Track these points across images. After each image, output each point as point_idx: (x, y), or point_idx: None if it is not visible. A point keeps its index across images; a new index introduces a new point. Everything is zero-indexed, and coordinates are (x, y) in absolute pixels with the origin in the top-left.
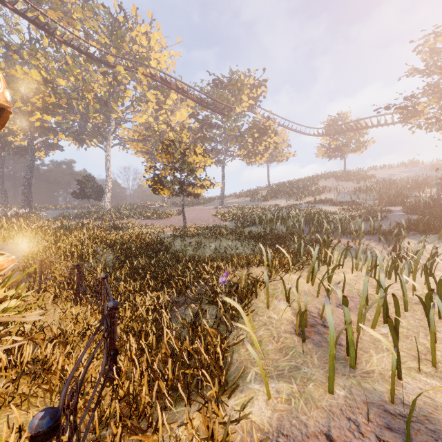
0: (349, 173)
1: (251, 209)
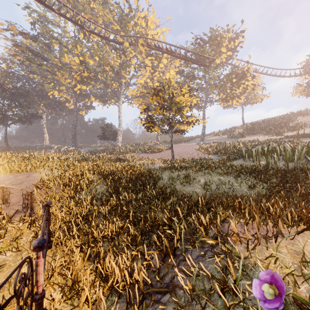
0: None
1: (232, 144)
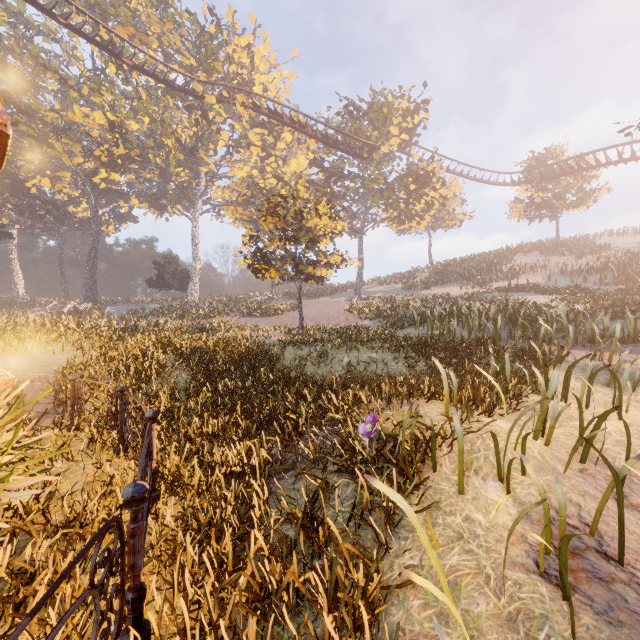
0: (565, 242)
1: (405, 301)
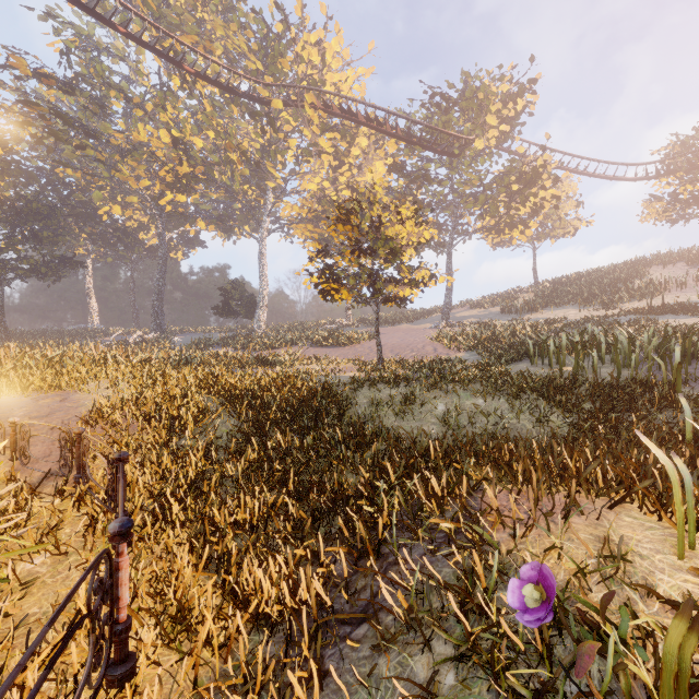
0: None
1: (510, 327)
